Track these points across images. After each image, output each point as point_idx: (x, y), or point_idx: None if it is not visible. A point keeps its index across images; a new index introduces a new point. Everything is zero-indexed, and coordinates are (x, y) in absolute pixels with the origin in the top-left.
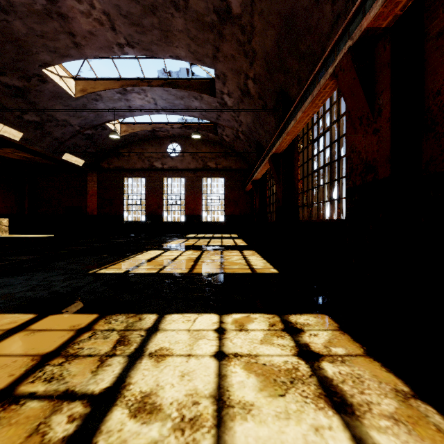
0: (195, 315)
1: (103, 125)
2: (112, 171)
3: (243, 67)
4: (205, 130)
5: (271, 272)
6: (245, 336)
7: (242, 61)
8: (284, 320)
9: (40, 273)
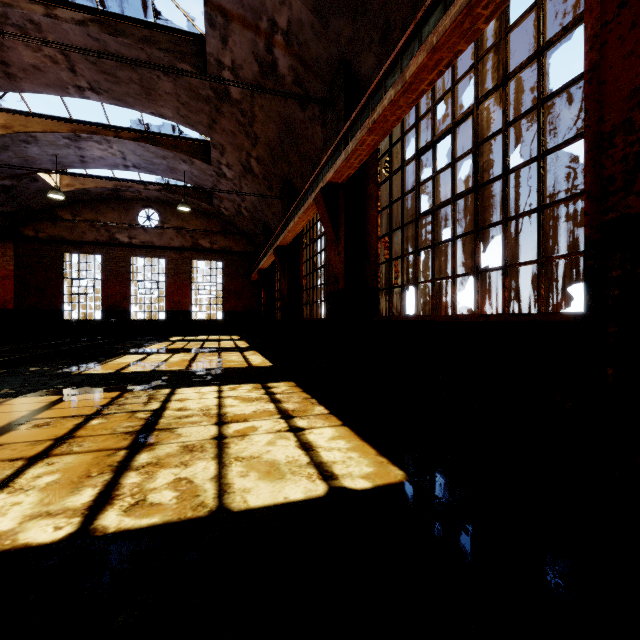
0: (200, 387)
1: (33, 175)
2: (43, 241)
3: (244, 145)
4: (195, 198)
5: (266, 365)
6: (236, 391)
7: (243, 139)
8: (264, 385)
9: (9, 377)
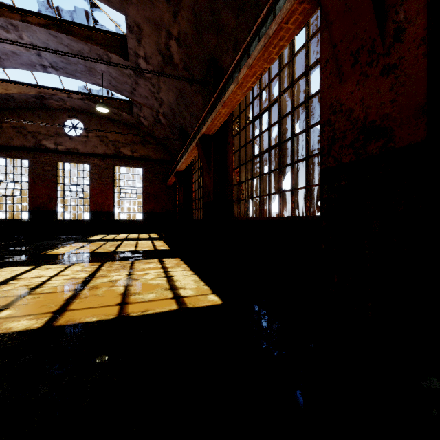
0: None
1: None
2: None
3: (164, 19)
4: (116, 108)
5: (211, 305)
6: None
7: (163, 8)
8: None
9: None
